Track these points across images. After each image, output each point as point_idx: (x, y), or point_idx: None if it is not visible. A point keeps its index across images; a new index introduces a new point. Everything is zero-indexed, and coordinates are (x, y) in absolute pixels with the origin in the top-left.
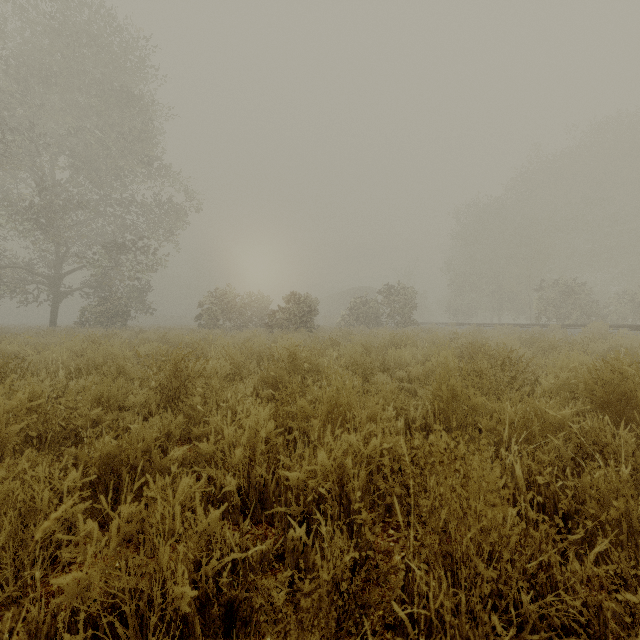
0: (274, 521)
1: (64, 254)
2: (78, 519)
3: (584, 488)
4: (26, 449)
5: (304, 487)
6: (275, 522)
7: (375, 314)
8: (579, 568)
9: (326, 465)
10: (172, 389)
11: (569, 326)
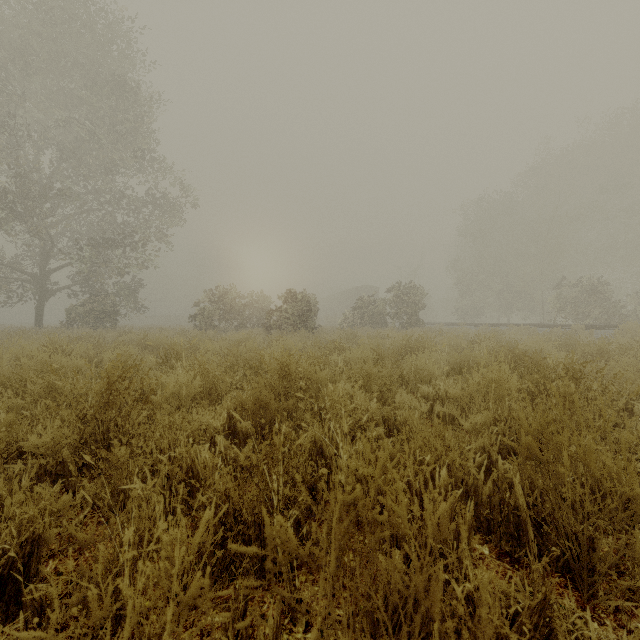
0: None
1: (50, 250)
2: None
3: None
4: None
5: None
6: None
7: (380, 314)
8: None
9: None
10: (105, 421)
11: (592, 327)
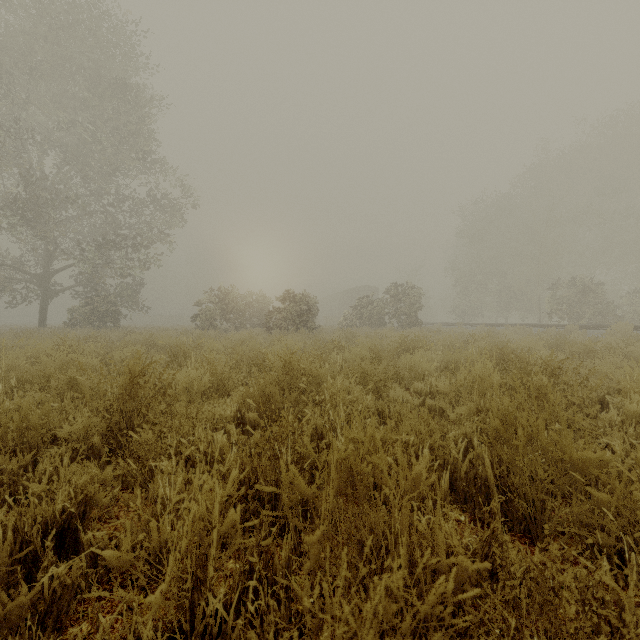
0: None
1: (53, 251)
2: None
3: None
4: None
5: None
6: None
7: (378, 314)
8: None
9: None
10: (127, 412)
11: (586, 327)
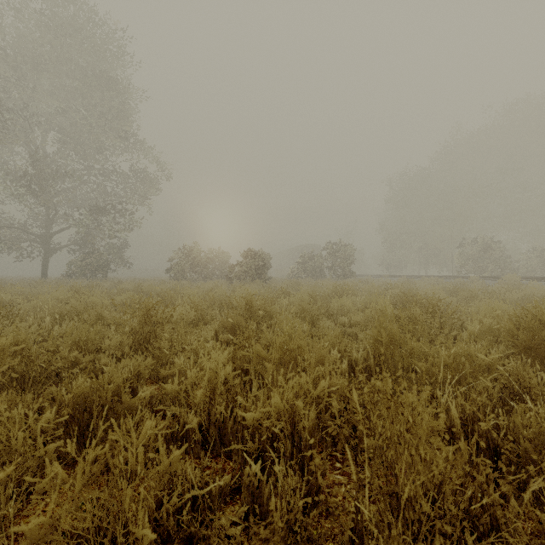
0: (232, 455)
1: (53, 216)
2: (50, 457)
3: (517, 428)
4: (11, 388)
5: (259, 426)
6: (233, 456)
7: (320, 267)
8: (516, 506)
9: (279, 406)
10: (143, 333)
11: (486, 278)
